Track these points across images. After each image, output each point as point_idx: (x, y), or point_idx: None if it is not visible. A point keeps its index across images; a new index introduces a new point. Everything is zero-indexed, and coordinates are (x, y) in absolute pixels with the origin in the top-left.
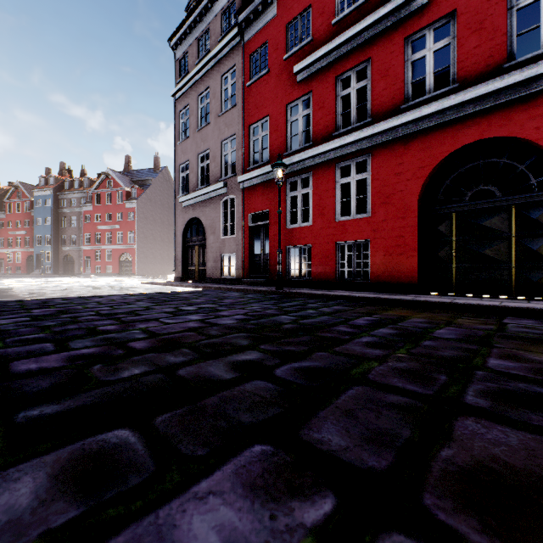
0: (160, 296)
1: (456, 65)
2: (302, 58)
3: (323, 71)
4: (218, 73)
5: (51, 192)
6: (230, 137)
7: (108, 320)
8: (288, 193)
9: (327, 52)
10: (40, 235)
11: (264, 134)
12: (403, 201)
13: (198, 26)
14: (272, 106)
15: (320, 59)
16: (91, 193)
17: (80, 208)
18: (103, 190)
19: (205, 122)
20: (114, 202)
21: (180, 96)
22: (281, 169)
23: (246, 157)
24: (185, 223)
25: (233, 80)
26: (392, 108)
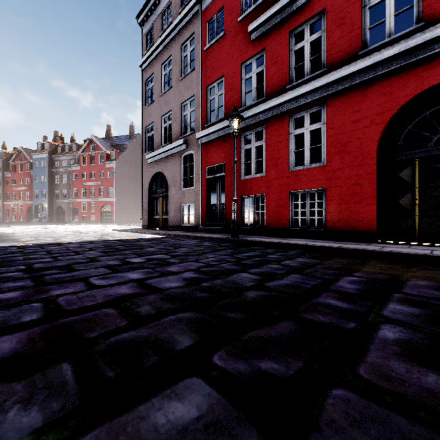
0: (118, 244)
1: (422, 3)
2: (256, 18)
3: (277, 28)
4: (179, 42)
5: (46, 155)
6: (189, 99)
7: (25, 279)
8: (242, 146)
9: (280, 7)
10: (38, 190)
11: (220, 93)
12: (360, 148)
13: (161, 2)
14: (228, 66)
15: (273, 16)
16: (78, 156)
17: (69, 168)
18: (88, 153)
19: (168, 87)
20: (96, 163)
21: (146, 66)
22: (236, 120)
23: (204, 115)
24: (150, 177)
25: (192, 46)
26: (348, 55)
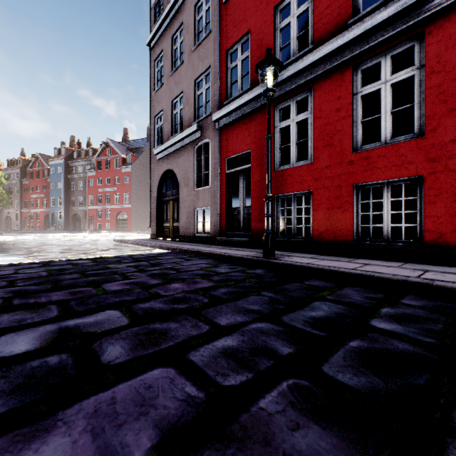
0: (80, 268)
1: None
2: None
3: None
4: (191, 2)
5: (62, 160)
6: (204, 73)
7: None
8: (276, 124)
9: None
10: (54, 197)
11: (244, 56)
12: None
13: None
14: (255, 16)
15: None
16: (94, 161)
17: (85, 173)
18: (104, 157)
19: (179, 63)
20: (112, 167)
21: (155, 43)
22: (271, 68)
23: (222, 90)
24: (159, 177)
25: (208, 4)
26: None
